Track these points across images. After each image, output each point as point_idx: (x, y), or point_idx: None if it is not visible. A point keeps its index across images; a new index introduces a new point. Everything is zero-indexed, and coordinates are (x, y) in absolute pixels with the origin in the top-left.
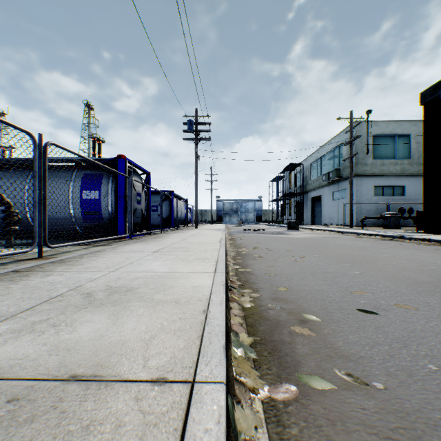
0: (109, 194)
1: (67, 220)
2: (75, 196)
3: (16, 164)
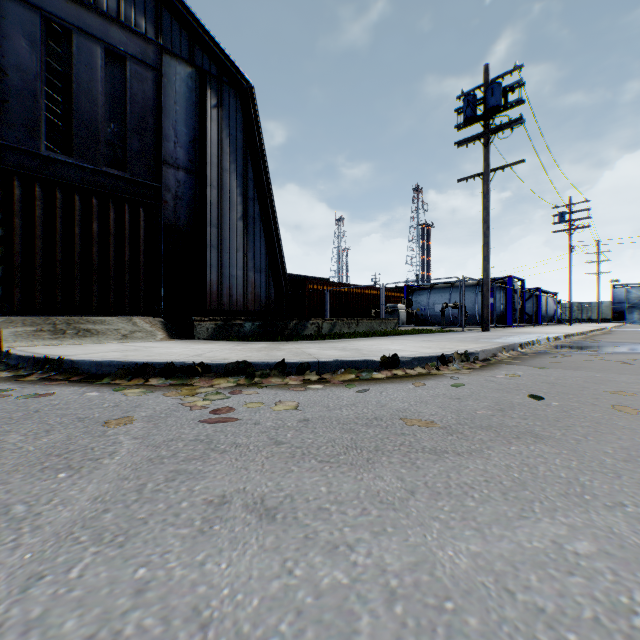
0: (501, 300)
1: (472, 316)
2: (478, 302)
3: (438, 284)
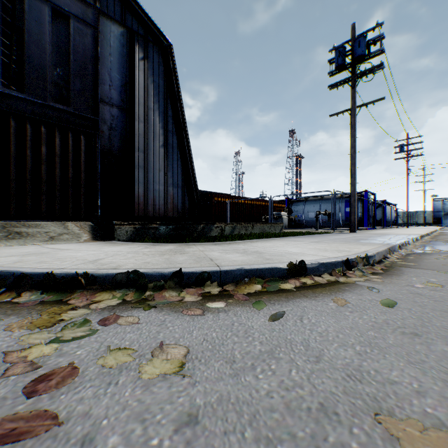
0: (359, 209)
1: (337, 221)
2: (341, 210)
3: (311, 197)
